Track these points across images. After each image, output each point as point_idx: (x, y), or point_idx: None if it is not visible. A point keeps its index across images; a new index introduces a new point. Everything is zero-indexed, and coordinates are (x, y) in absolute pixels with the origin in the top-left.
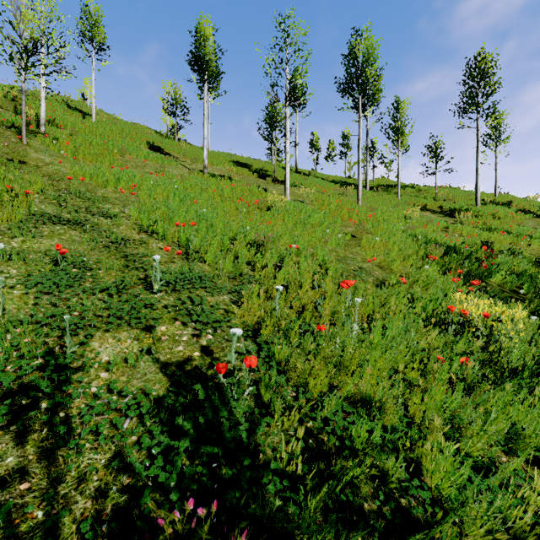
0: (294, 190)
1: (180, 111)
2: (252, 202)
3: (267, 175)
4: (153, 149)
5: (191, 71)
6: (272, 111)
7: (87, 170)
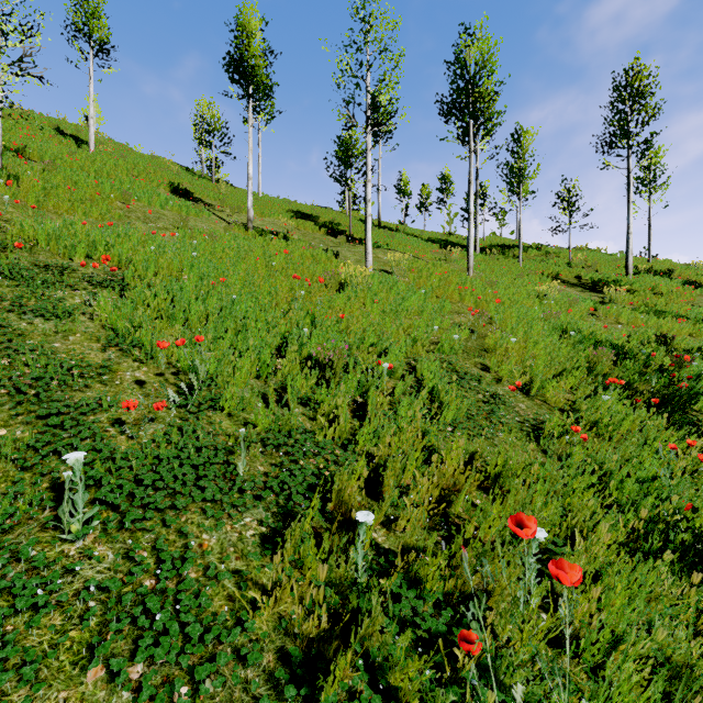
0: (378, 253)
1: (219, 141)
2: (316, 275)
3: (339, 232)
4: (178, 193)
5: (230, 81)
6: (346, 142)
7: (39, 227)
